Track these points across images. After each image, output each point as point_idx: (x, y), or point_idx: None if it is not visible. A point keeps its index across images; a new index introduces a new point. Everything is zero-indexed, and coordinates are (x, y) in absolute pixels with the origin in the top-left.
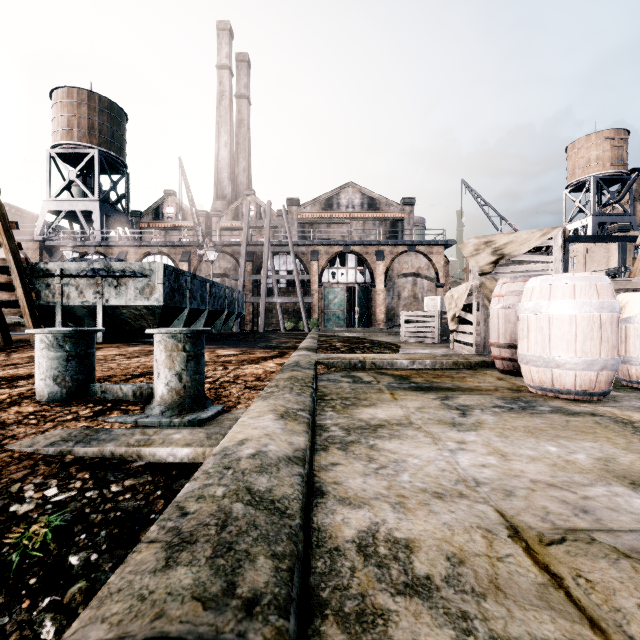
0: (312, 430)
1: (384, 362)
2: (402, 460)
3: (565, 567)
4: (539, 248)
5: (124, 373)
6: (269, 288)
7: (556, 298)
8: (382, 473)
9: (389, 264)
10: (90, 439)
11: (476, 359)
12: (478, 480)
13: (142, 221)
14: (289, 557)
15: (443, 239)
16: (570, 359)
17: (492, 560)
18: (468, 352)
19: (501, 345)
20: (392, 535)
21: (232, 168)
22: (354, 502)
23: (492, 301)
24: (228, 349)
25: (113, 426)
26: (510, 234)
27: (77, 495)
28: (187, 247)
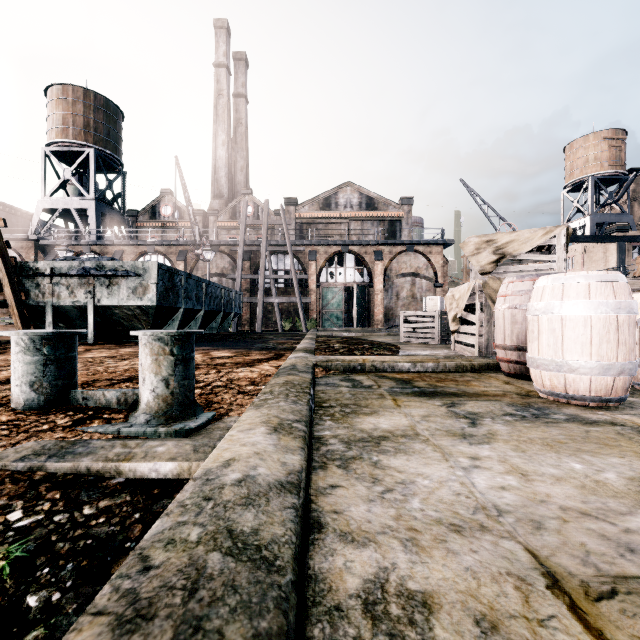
0: (309, 445)
1: (385, 364)
2: (410, 481)
3: (625, 635)
4: (540, 247)
5: (110, 377)
6: (267, 288)
7: (569, 298)
8: (389, 498)
9: (387, 264)
10: (65, 453)
11: (480, 361)
12: (500, 507)
13: (138, 220)
14: (276, 638)
15: (442, 239)
16: (585, 363)
17: (532, 624)
18: (470, 353)
19: (507, 347)
20: (405, 586)
21: (229, 167)
22: (357, 538)
23: (497, 301)
24: (223, 351)
25: (92, 437)
26: (512, 233)
27: (44, 519)
28: (184, 246)
